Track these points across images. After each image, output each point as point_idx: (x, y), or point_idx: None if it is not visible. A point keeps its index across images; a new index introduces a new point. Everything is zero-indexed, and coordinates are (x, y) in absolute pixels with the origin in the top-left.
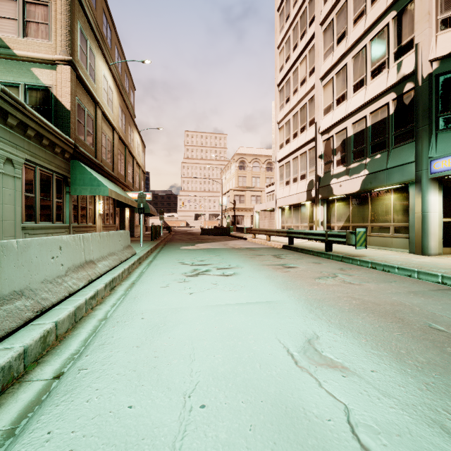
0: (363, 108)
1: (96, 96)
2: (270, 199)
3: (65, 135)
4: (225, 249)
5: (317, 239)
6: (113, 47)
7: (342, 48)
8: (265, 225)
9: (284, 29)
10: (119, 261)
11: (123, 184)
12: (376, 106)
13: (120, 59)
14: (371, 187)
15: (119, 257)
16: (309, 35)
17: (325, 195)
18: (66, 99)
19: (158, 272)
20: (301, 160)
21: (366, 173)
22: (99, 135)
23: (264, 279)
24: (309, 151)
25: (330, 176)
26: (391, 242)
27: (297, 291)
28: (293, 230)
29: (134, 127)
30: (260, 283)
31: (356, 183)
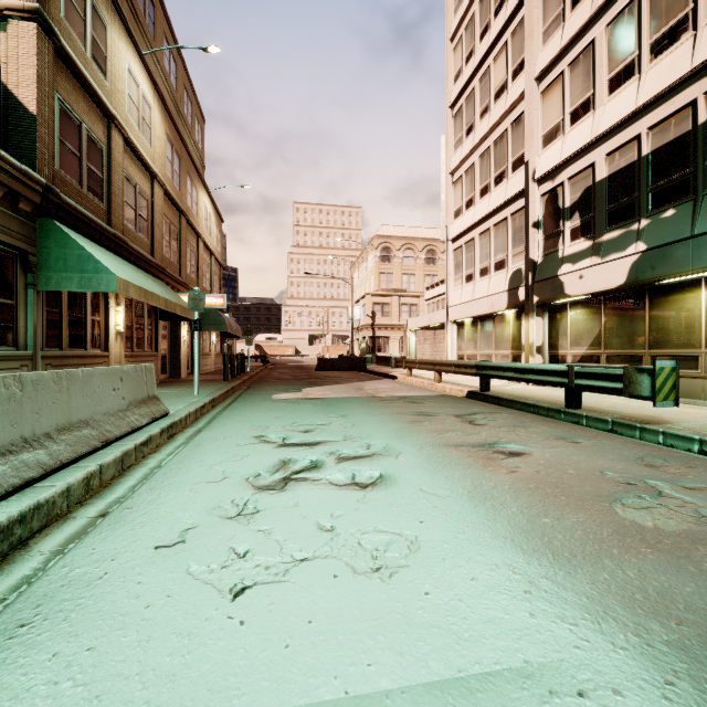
0: (632, 120)
1: (107, 104)
2: (433, 309)
3: (17, 162)
4: (357, 399)
5: (547, 383)
6: (158, 37)
7: (585, 10)
8: (425, 354)
9: (463, 4)
10: (97, 442)
11: (174, 279)
12: (664, 112)
13: (175, 63)
14: (652, 275)
15: (102, 430)
16: (512, 3)
17: (546, 296)
18: (28, 92)
19: (189, 471)
20: (497, 234)
21: (642, 249)
22: (116, 181)
23: (467, 504)
24: (513, 216)
25: (557, 260)
26: (701, 387)
27: (603, 577)
28: (490, 363)
29: (200, 183)
30: (462, 526)
31: (618, 270)
